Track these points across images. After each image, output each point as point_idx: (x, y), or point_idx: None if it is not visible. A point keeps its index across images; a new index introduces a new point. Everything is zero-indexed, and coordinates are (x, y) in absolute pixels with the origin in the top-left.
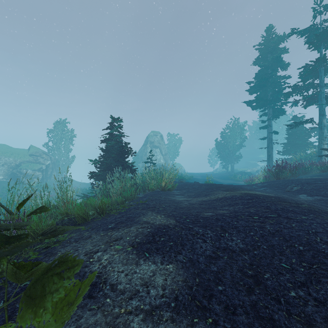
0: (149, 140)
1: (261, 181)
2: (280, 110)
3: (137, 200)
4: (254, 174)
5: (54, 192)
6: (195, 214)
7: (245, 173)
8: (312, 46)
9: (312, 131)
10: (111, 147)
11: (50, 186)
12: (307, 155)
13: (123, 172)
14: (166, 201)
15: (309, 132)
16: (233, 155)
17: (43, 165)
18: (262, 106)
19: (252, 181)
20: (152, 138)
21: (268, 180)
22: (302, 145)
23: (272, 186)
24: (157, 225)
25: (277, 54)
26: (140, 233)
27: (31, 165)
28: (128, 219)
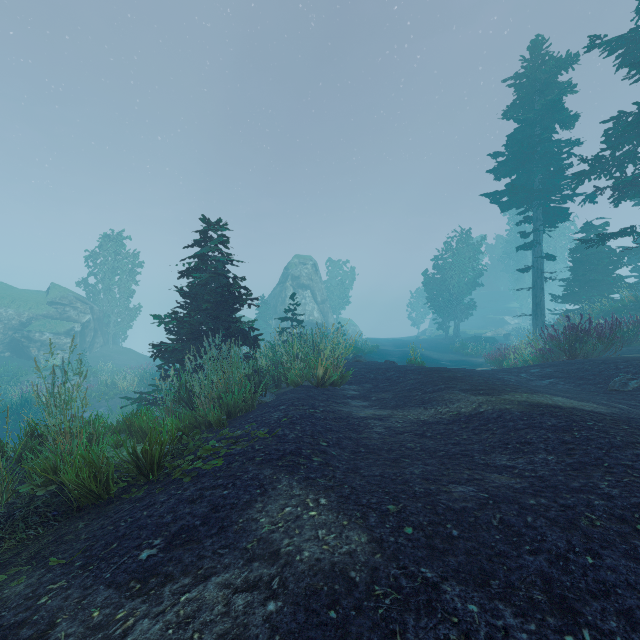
0: (290, 274)
1: (528, 359)
2: (558, 212)
3: (257, 418)
4: (500, 341)
5: (97, 380)
6: (421, 494)
7: (483, 340)
8: (634, 74)
9: (624, 255)
10: (202, 288)
11: (90, 367)
12: (615, 304)
13: (225, 347)
14: (329, 423)
15: (617, 257)
16: (458, 302)
17: (76, 324)
18: (522, 203)
19: (504, 358)
20: (297, 269)
21: (548, 359)
22: (602, 283)
23: (568, 376)
24: (304, 570)
25: (553, 96)
26: (236, 633)
27: (50, 324)
28: (212, 515)
